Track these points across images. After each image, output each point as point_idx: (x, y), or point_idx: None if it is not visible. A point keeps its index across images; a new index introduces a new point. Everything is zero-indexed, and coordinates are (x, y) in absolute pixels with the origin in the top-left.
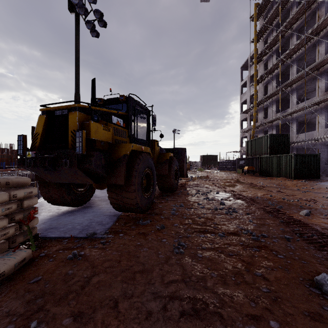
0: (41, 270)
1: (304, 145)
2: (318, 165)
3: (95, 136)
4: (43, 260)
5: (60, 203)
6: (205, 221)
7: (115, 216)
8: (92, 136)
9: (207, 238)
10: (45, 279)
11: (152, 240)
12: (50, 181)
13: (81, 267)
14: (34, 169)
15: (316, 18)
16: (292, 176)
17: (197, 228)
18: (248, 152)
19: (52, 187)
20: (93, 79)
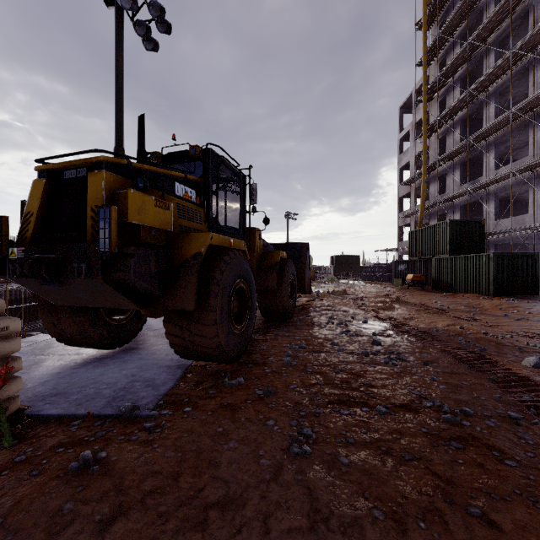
0: (6, 500)
1: (509, 239)
2: (535, 273)
3: (139, 217)
4: (19, 472)
5: (79, 343)
6: (349, 379)
7: (180, 368)
8: (132, 218)
9: (356, 416)
10: (9, 527)
11: (248, 422)
12: (57, 304)
13: (94, 492)
14: (23, 281)
15: (531, 22)
16: (491, 290)
17: (334, 395)
18: (413, 251)
19: (64, 314)
20: (141, 115)
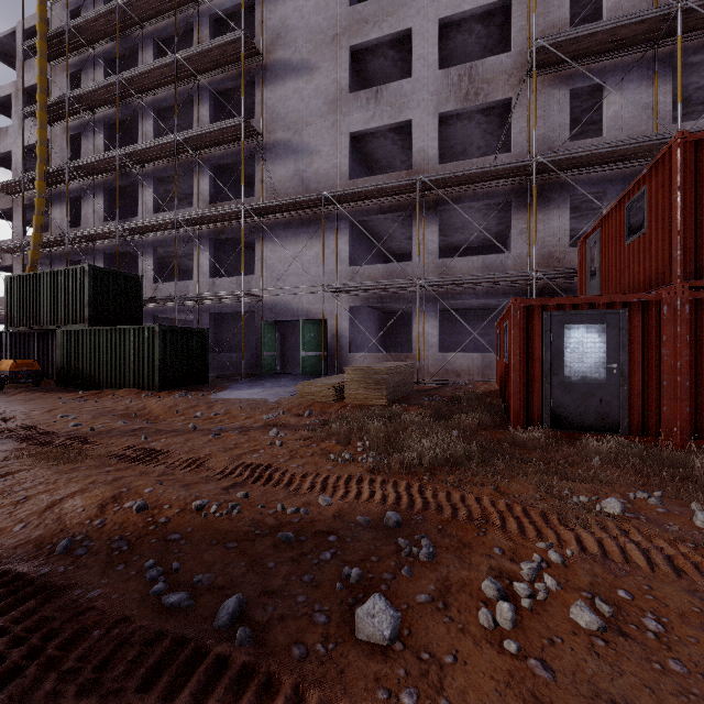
0: None
1: (172, 310)
2: (206, 355)
3: None
4: None
5: None
6: None
7: None
8: None
9: None
10: None
11: None
12: None
13: None
14: None
15: (195, 41)
16: (157, 382)
17: None
18: (15, 315)
19: None
20: None
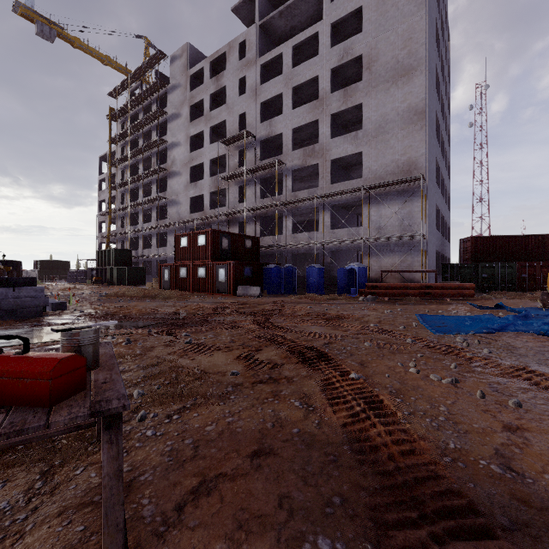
0: None
1: (147, 259)
2: (145, 275)
3: None
4: None
5: None
6: None
7: None
8: None
9: None
10: None
11: None
12: None
13: None
14: None
15: (153, 162)
16: (126, 283)
17: None
18: (99, 263)
19: None
20: None
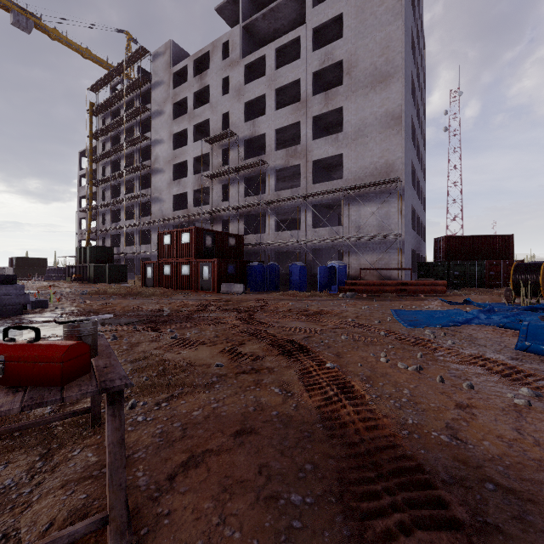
0: None
1: (129, 257)
2: (127, 273)
3: None
4: None
5: None
6: None
7: None
8: None
9: None
10: None
11: None
12: None
13: None
14: None
15: (135, 158)
16: (108, 281)
17: None
18: (79, 260)
19: None
20: None
